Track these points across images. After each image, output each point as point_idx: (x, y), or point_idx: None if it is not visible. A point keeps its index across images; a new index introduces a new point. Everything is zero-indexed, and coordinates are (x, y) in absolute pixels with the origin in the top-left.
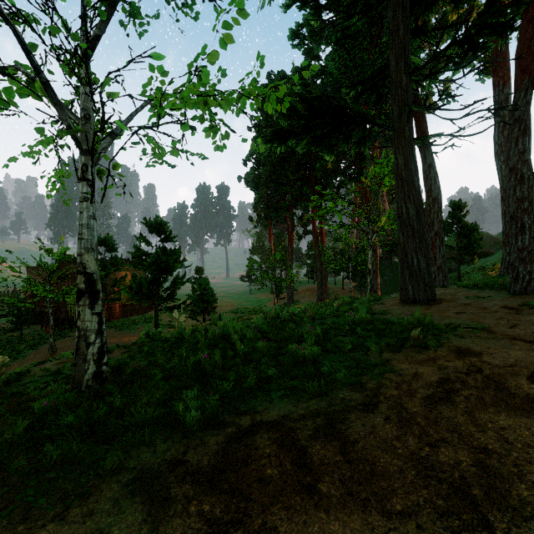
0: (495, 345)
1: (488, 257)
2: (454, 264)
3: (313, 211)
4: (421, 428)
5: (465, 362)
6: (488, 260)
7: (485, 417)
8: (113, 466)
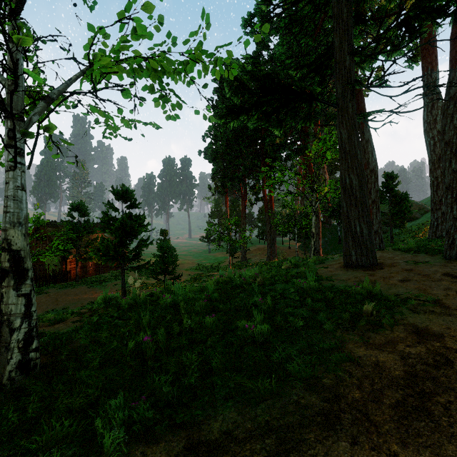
0: (454, 324)
1: (414, 221)
2: (385, 227)
3: (263, 181)
4: None
5: (429, 348)
6: (414, 224)
7: None
8: None
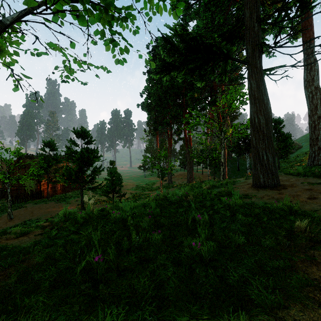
0: None
1: (290, 154)
2: None
3: (184, 125)
4: None
5: None
6: (291, 156)
7: None
8: None
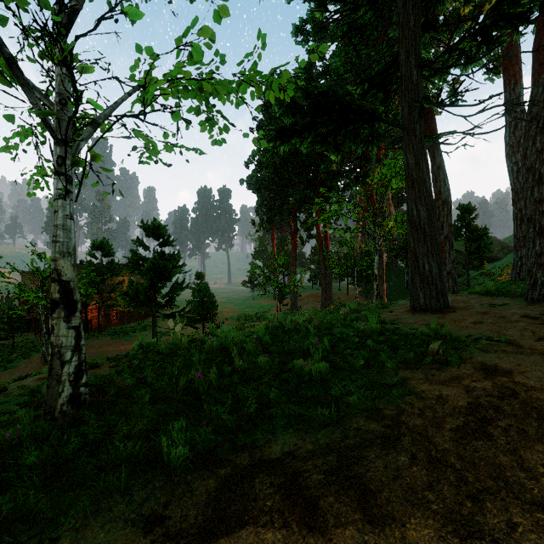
0: (525, 361)
1: (496, 262)
2: (461, 270)
3: (317, 214)
4: (457, 472)
5: (496, 383)
6: (496, 265)
7: (533, 458)
8: (76, 524)
